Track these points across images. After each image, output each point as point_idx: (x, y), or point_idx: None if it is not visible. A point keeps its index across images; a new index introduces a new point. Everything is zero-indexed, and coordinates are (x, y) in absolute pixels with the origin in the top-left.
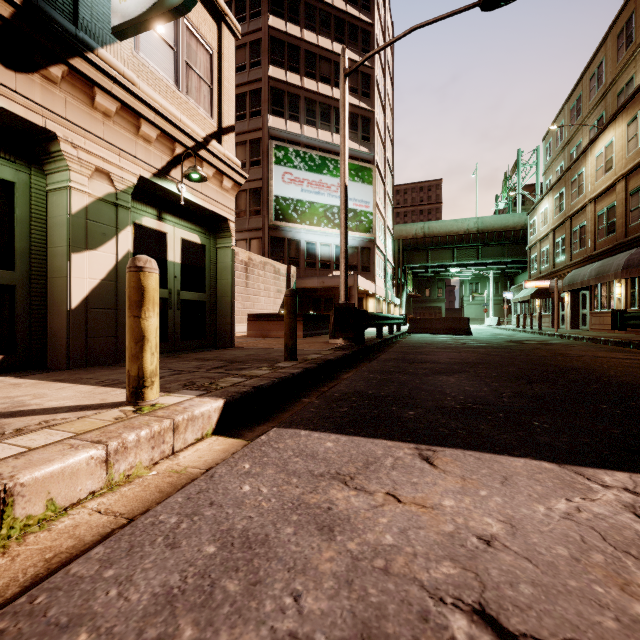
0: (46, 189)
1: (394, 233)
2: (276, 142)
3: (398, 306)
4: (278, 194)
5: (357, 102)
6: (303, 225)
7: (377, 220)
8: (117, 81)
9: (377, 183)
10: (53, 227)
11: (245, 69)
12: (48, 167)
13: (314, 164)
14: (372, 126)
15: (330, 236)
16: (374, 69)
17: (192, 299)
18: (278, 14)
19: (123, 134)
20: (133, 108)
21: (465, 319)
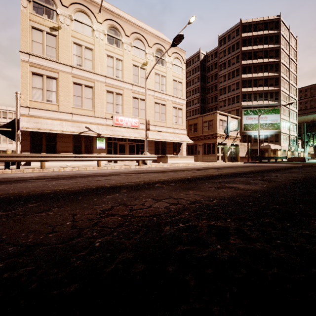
0: (224, 147)
1: (300, 120)
2: (244, 109)
3: (302, 152)
4: (244, 123)
5: (273, 88)
6: (252, 131)
7: (283, 123)
8: (230, 136)
9: (283, 110)
10: (225, 150)
11: (234, 90)
12: (225, 145)
13: (256, 112)
14: (279, 94)
15: (262, 132)
16: (280, 75)
17: (234, 155)
18: (244, 73)
19: (230, 140)
20: (231, 138)
21: (303, 157)
